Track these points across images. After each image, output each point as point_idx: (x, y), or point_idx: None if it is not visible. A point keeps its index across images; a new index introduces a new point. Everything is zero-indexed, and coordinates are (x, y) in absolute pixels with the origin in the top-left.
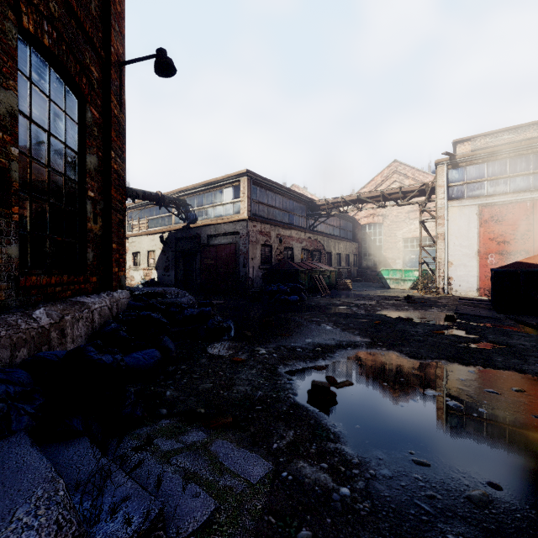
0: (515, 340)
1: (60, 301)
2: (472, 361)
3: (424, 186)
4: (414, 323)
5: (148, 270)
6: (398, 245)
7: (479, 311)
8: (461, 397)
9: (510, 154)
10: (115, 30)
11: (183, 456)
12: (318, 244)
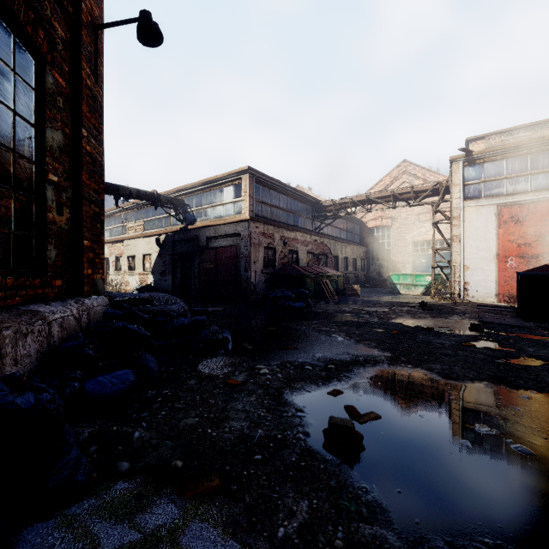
0: None
1: (1, 310)
2: (521, 383)
3: (437, 185)
4: (437, 333)
5: (144, 274)
6: (408, 249)
7: (505, 319)
8: (526, 437)
9: (532, 149)
10: None
11: None
12: (324, 247)
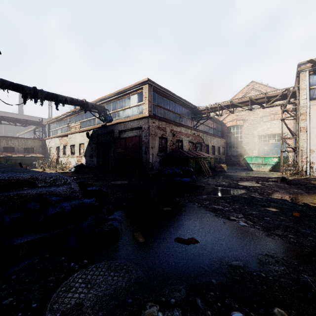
0: None
1: None
2: None
3: (285, 91)
4: None
5: (79, 157)
6: (255, 140)
7: None
8: None
9: None
10: None
11: None
12: (199, 138)
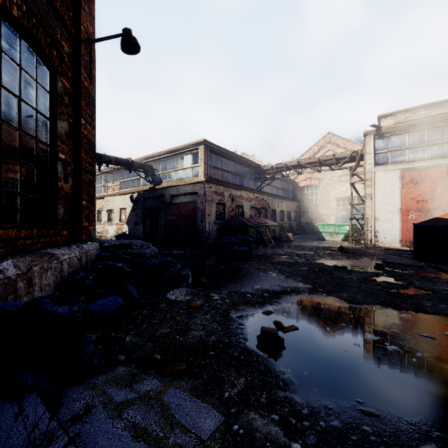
0: (439, 286)
1: (29, 253)
2: (404, 306)
3: (354, 153)
4: (349, 270)
5: (120, 224)
6: (332, 204)
7: (403, 260)
8: (399, 341)
9: (428, 126)
10: (85, 11)
11: (135, 409)
12: (264, 202)
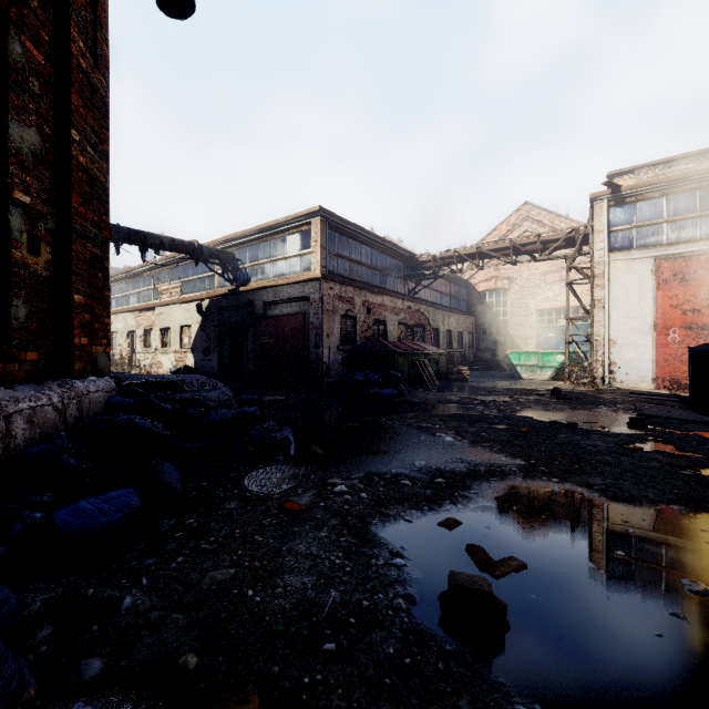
0: None
1: None
2: None
3: (572, 232)
4: (583, 431)
5: (181, 353)
6: (531, 320)
7: (673, 411)
8: None
9: (702, 183)
10: None
11: None
12: (420, 316)
